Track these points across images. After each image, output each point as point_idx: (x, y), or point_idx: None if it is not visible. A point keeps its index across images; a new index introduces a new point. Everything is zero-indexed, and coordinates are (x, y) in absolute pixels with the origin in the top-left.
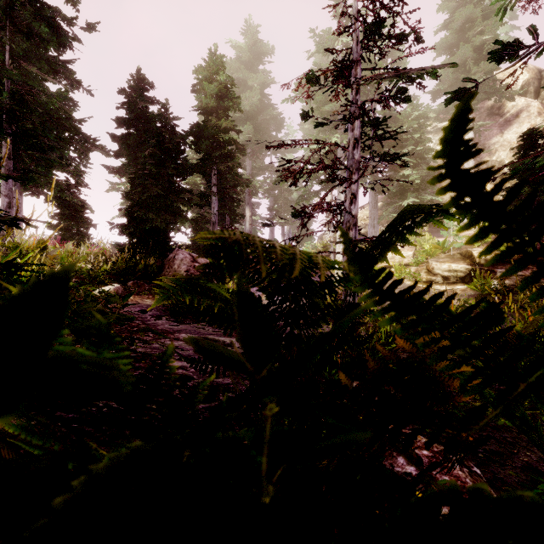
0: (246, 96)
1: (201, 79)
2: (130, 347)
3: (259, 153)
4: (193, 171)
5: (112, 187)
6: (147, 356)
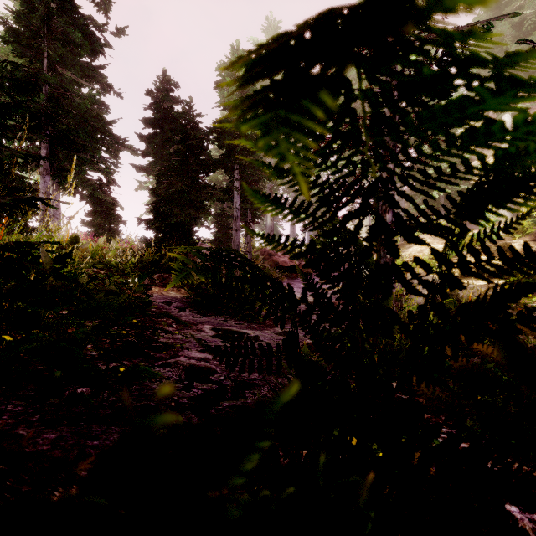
0: None
1: (224, 75)
2: (153, 337)
3: None
4: (216, 166)
5: (140, 186)
6: (169, 346)
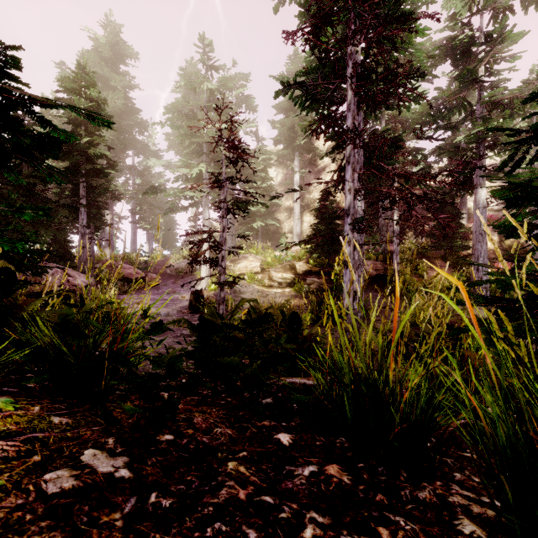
0: (107, 95)
1: (68, 88)
2: None
3: (122, 155)
4: None
5: None
6: None
